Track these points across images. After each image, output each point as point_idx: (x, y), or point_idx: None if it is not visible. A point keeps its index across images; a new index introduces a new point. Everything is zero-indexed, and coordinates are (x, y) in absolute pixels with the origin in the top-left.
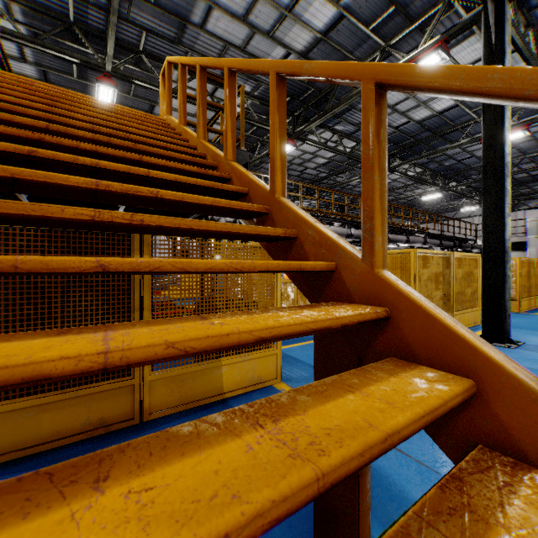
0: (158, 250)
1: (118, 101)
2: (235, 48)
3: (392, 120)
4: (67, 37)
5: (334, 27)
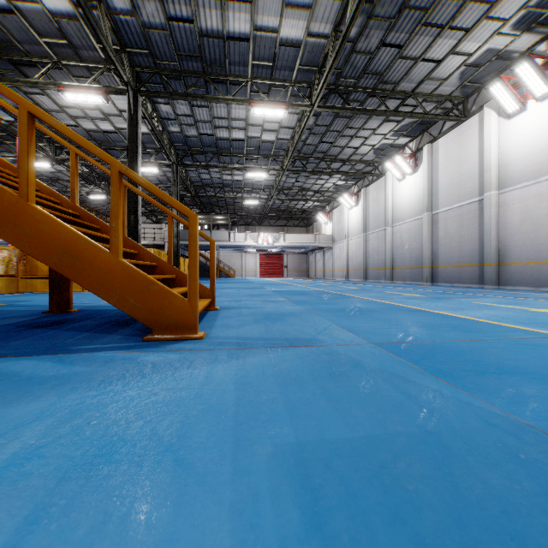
0: None
1: None
2: None
3: (61, 117)
4: None
5: (4, 13)
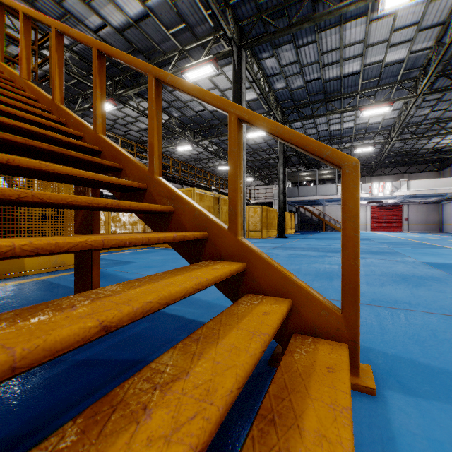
0: None
1: None
2: None
3: (194, 106)
4: None
5: (143, 20)
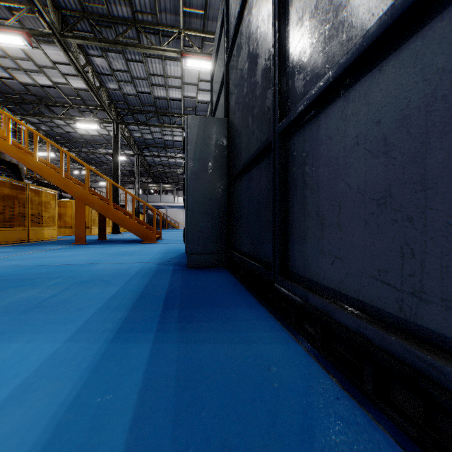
0: None
1: None
2: None
3: (66, 128)
4: None
5: (49, 88)
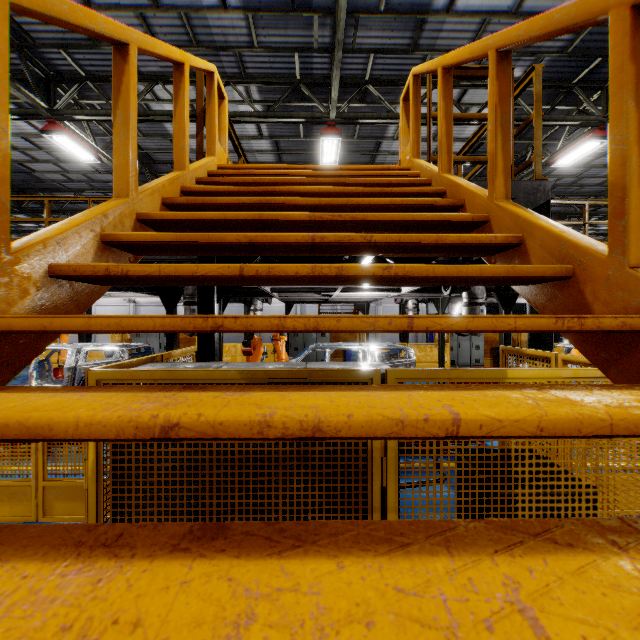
0: (381, 306)
1: (342, 149)
2: (501, 17)
3: None
4: (294, 98)
5: None
